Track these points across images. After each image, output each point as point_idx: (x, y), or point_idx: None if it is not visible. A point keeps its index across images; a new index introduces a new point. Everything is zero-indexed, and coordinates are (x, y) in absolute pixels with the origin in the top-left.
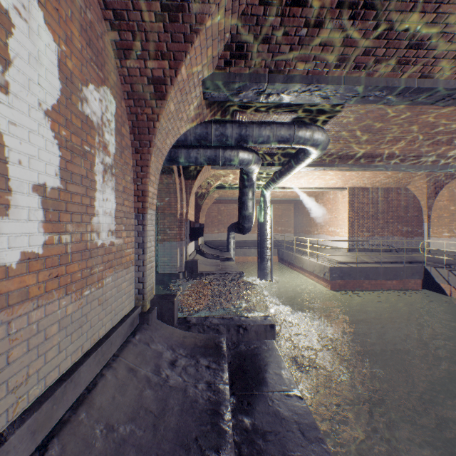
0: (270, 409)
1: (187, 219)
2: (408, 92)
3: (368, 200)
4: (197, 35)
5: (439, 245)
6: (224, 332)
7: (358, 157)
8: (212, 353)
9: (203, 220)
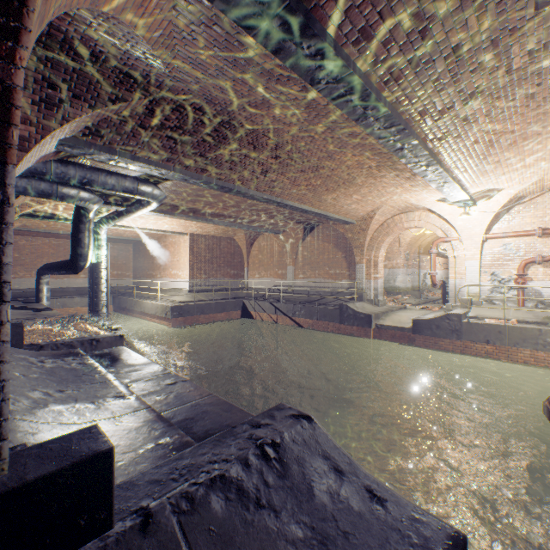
0: (126, 364)
1: None
2: (211, 184)
3: (206, 246)
4: (68, 122)
5: (254, 284)
6: (79, 346)
7: (193, 210)
8: (74, 355)
9: None
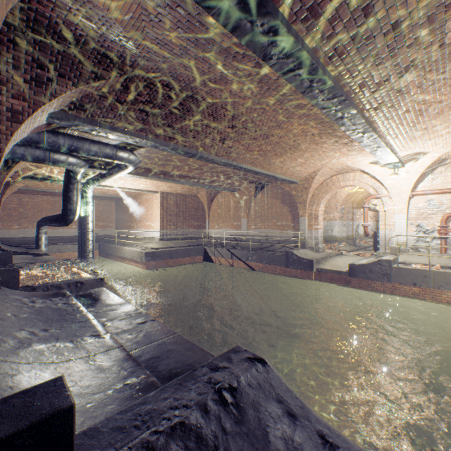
0: (105, 304)
1: None
2: (178, 151)
3: (174, 202)
4: (55, 98)
5: (214, 234)
6: (66, 287)
7: (163, 173)
8: (61, 296)
9: None
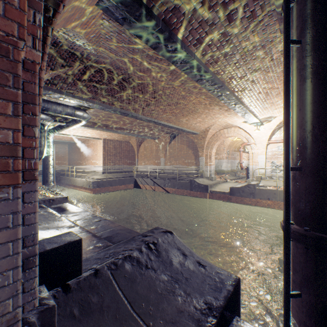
0: (71, 212)
1: None
2: (118, 112)
3: (113, 146)
4: None
5: (141, 168)
6: (42, 203)
7: (106, 125)
8: (41, 208)
9: None
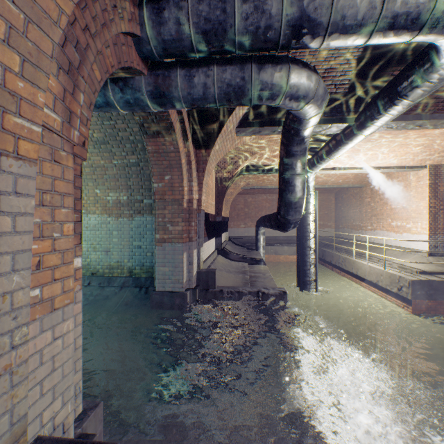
0: None
1: (199, 209)
2: None
3: None
4: None
5: None
6: None
7: None
8: None
9: (227, 213)
